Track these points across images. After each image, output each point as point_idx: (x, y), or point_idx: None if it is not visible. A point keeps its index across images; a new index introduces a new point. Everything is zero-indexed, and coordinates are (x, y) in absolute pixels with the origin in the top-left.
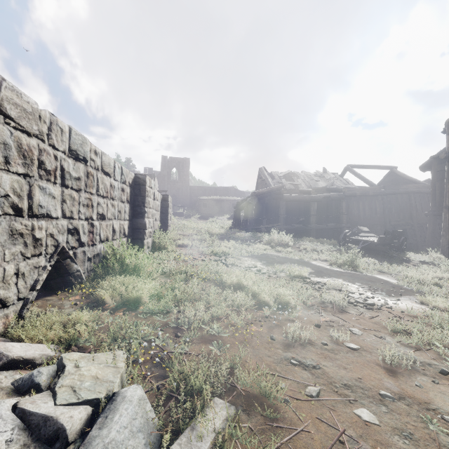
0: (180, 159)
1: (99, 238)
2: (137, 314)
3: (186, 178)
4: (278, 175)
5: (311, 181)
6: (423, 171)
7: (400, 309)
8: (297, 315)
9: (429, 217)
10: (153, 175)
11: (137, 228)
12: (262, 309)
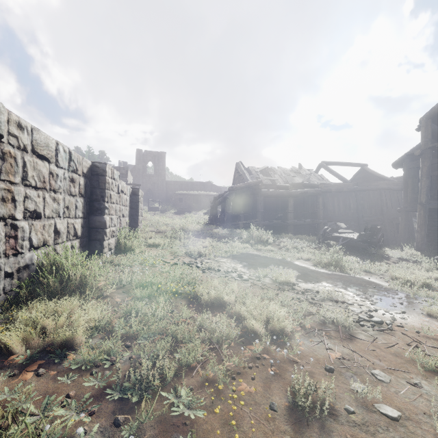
0: (156, 153)
1: (30, 244)
2: (61, 372)
3: (162, 172)
4: (255, 170)
5: (287, 176)
6: (395, 168)
7: (414, 328)
8: (299, 352)
9: (401, 213)
10: (126, 168)
11: (94, 227)
12: (250, 342)
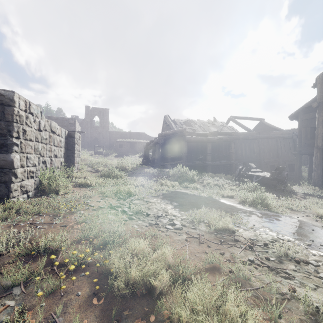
0: (101, 109)
1: None
2: None
3: (106, 124)
4: (179, 121)
5: (205, 127)
6: (291, 120)
7: None
8: None
9: (296, 156)
10: (73, 119)
11: None
12: None
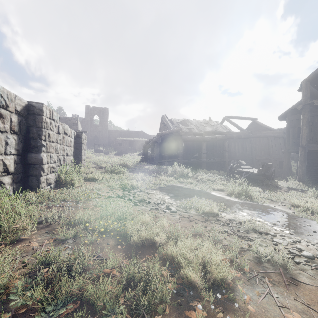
0: (101, 108)
1: None
2: None
3: (106, 123)
4: (176, 121)
5: (200, 126)
6: (280, 120)
7: None
8: None
9: (284, 154)
10: (76, 119)
11: (30, 163)
12: (188, 302)
